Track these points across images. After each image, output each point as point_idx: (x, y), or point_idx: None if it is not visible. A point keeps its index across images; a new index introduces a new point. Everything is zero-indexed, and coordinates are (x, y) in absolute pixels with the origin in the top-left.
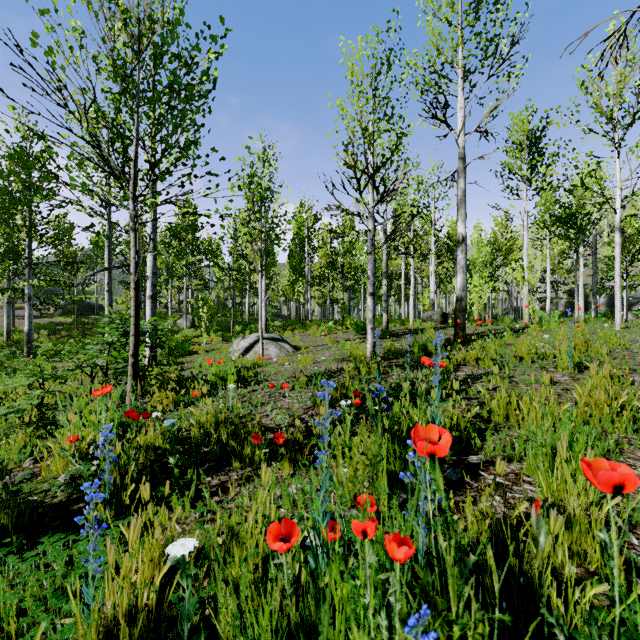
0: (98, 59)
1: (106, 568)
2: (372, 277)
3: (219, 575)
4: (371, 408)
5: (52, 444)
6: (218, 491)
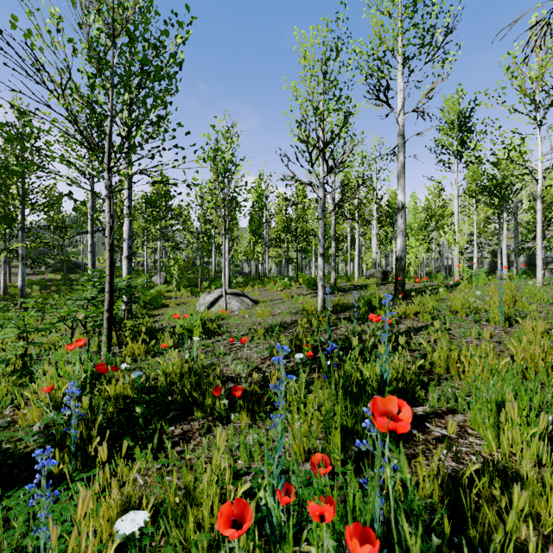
0: (74, 42)
1: (65, 526)
2: (322, 240)
3: (169, 552)
4: (324, 366)
5: (29, 394)
6: (180, 441)
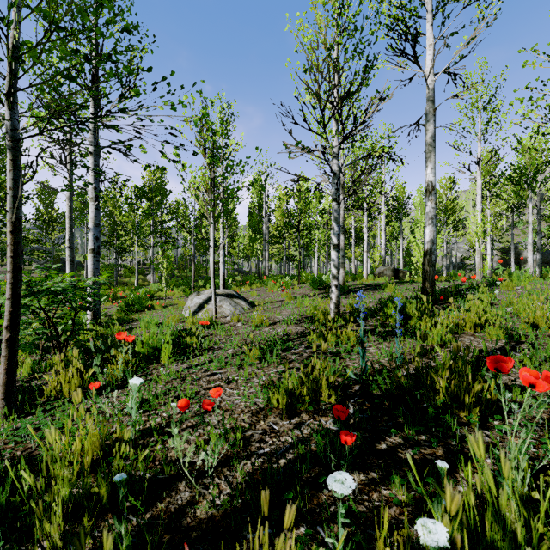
0: None
1: None
2: (336, 227)
3: None
4: None
5: None
6: None
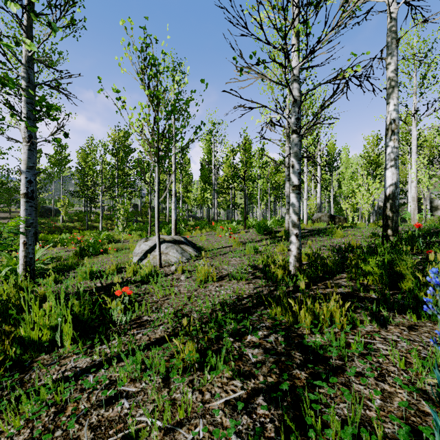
0: None
1: None
2: (297, 164)
3: None
4: None
5: None
6: None
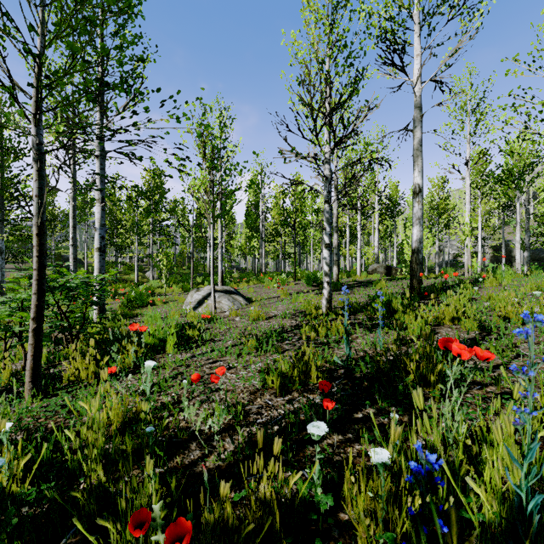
0: None
1: None
2: (328, 227)
3: None
4: None
5: None
6: None
